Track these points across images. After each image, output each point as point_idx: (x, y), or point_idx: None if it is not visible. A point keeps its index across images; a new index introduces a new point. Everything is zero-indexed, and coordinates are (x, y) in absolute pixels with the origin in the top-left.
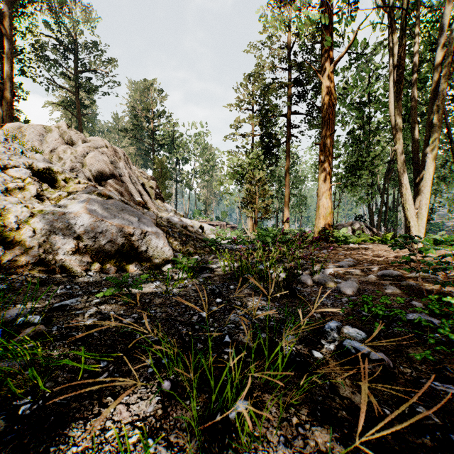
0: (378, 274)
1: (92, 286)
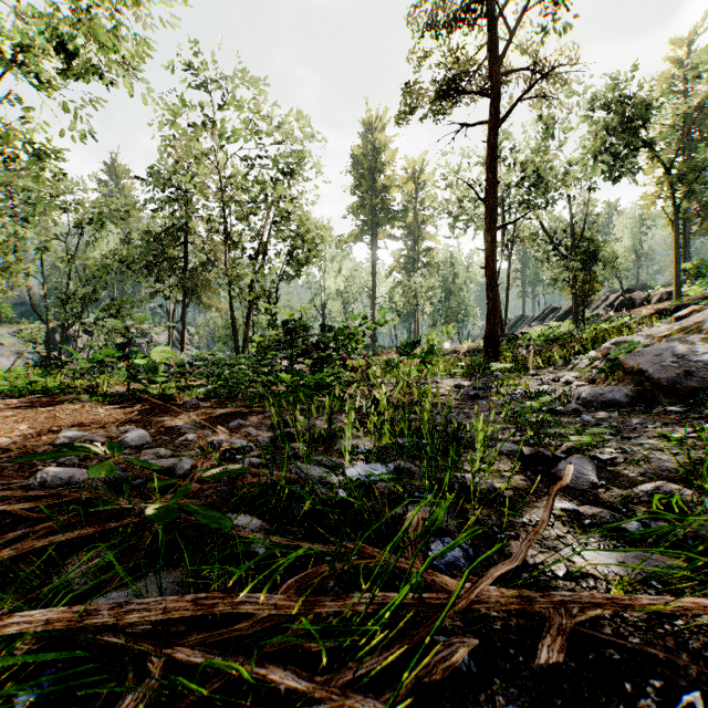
0: (145, 443)
1: (640, 429)
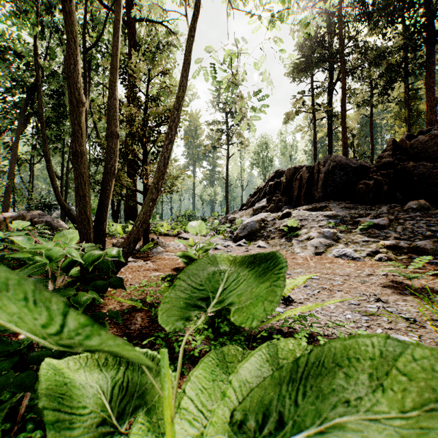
0: None
1: None
